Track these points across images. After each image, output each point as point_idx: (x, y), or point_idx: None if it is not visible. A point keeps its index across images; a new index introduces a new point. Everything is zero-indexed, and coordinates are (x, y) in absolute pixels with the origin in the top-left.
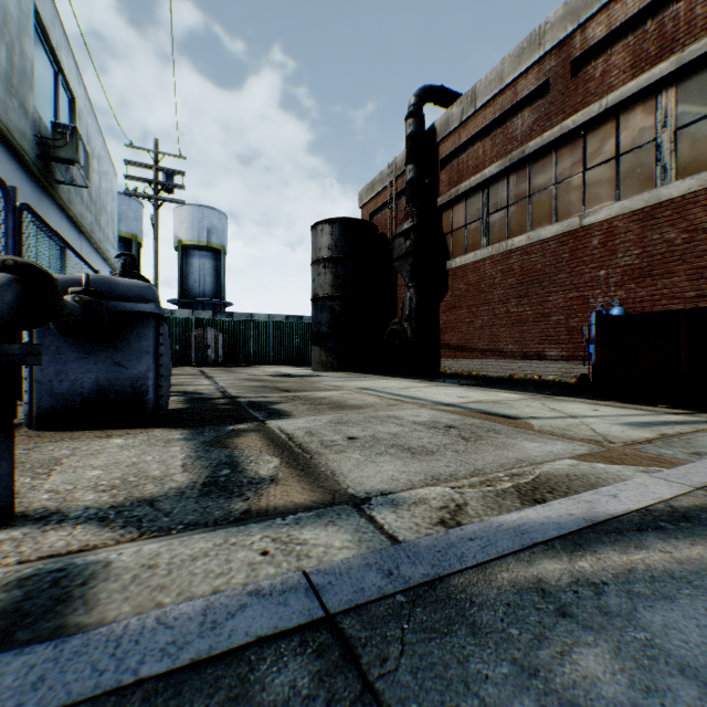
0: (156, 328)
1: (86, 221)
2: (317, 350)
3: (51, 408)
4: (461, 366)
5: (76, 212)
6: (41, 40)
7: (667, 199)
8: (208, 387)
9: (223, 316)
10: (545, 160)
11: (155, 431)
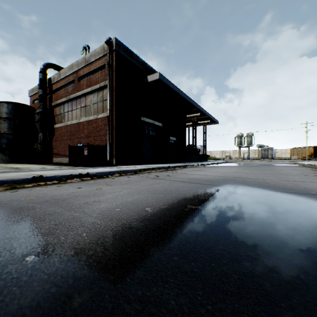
0: None
1: None
2: (1, 155)
3: None
4: (58, 160)
5: None
6: None
7: (90, 120)
8: None
9: None
10: (75, 101)
11: None
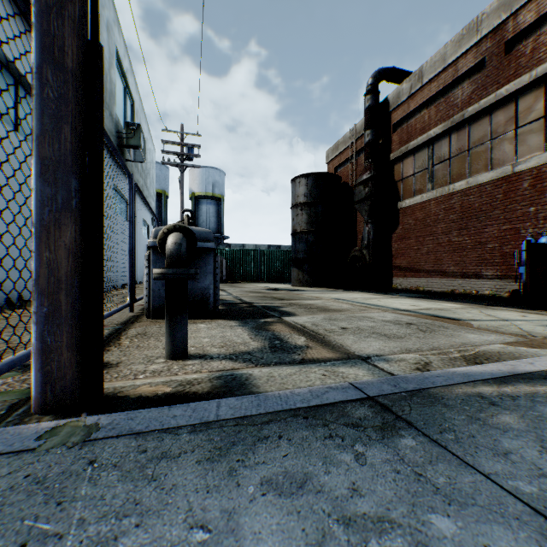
0: (214, 258)
1: (139, 184)
2: (296, 271)
3: (159, 305)
4: (409, 283)
5: (135, 179)
6: (117, 68)
7: None
8: (227, 296)
9: (224, 246)
10: (481, 121)
11: (218, 321)
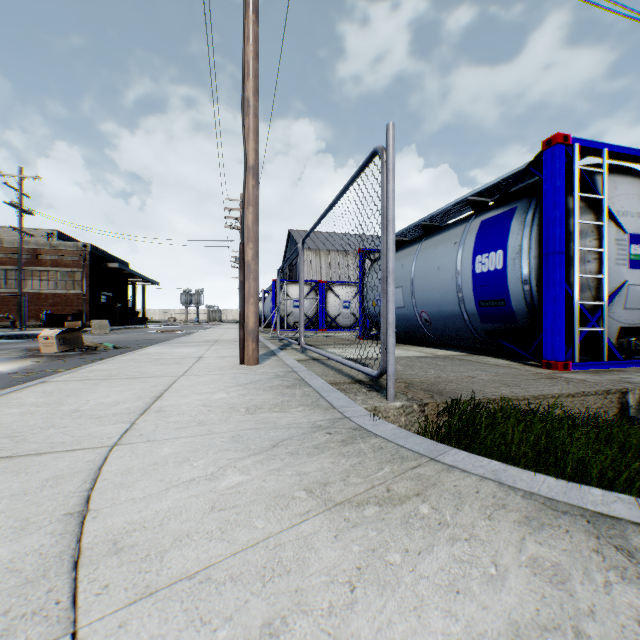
0: None
1: None
2: None
3: None
4: None
5: None
6: None
7: (59, 293)
8: None
9: None
10: (31, 273)
11: None
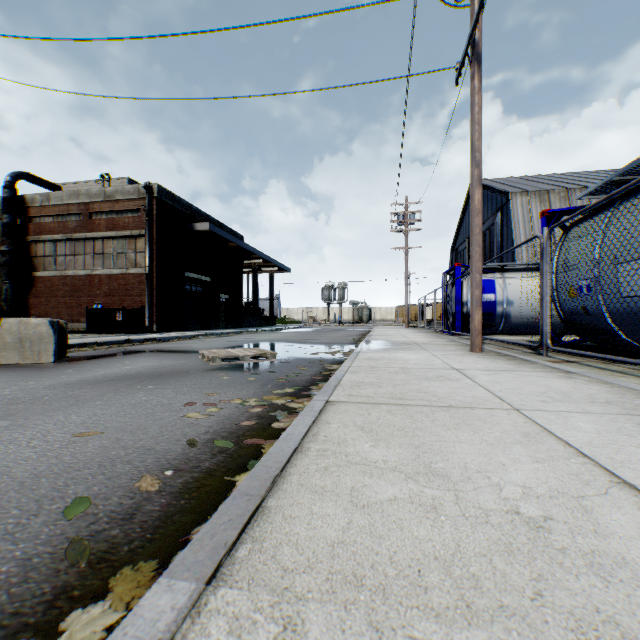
0: None
1: None
2: None
3: None
4: None
5: None
6: None
7: (115, 273)
8: None
9: None
10: (82, 243)
11: None
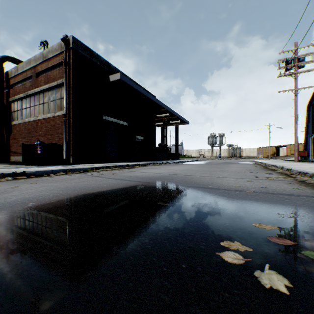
0: None
1: None
2: None
3: None
4: (16, 158)
5: None
6: None
7: (49, 117)
8: None
9: None
10: (33, 98)
11: None
